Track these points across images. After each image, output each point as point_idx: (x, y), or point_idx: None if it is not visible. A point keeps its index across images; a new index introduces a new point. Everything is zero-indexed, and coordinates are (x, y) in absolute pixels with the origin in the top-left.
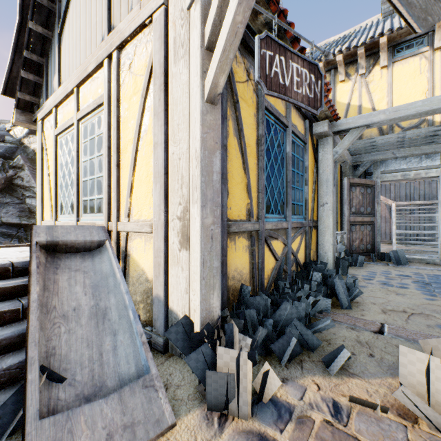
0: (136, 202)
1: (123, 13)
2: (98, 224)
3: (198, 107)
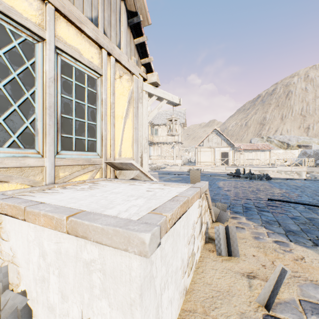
0: (124, 149)
1: (113, 37)
2: (95, 160)
3: (147, 125)
